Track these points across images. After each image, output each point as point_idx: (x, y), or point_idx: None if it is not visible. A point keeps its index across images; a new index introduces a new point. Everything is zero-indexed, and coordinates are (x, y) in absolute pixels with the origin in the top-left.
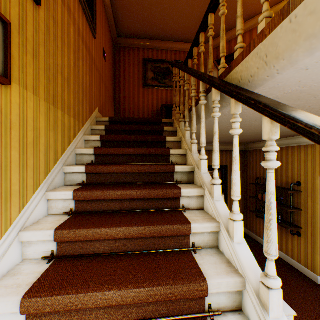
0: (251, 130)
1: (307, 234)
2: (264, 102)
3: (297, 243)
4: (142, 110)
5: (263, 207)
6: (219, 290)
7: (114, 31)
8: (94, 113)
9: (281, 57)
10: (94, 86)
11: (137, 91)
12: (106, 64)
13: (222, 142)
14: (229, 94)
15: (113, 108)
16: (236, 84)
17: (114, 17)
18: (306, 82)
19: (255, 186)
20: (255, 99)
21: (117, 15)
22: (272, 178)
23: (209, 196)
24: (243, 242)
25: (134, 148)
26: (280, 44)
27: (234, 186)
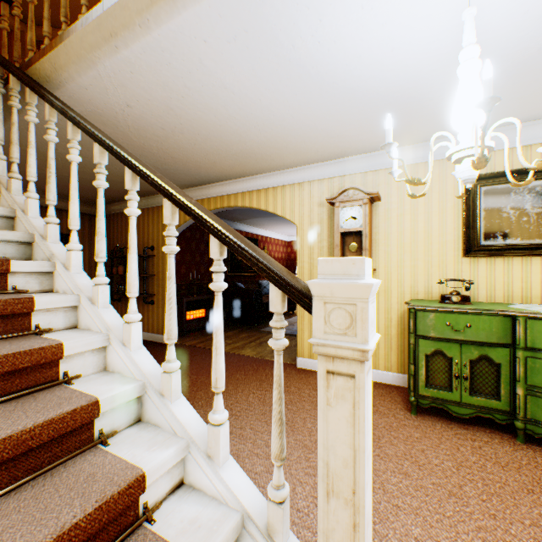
0: (90, 167)
1: (160, 299)
2: (46, 92)
3: (152, 313)
4: None
5: (121, 285)
6: (6, 238)
7: None
8: None
9: (65, 70)
10: None
11: None
12: None
13: (60, 192)
14: (26, 83)
15: None
16: (38, 80)
17: None
18: (97, 104)
19: (112, 260)
20: (40, 89)
21: None
22: (53, 148)
23: (6, 192)
24: (40, 218)
25: None
26: (62, 59)
27: (30, 168)
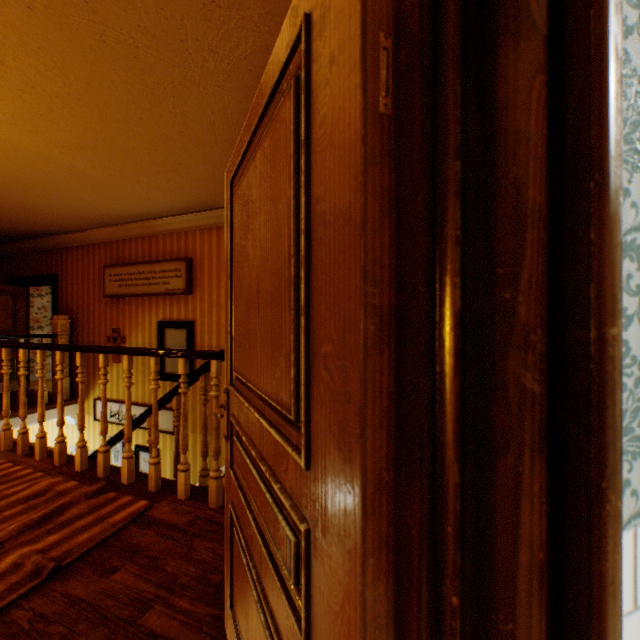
0: None
1: None
2: None
3: None
4: None
5: None
6: None
7: None
8: None
9: None
10: None
11: None
12: None
13: None
14: None
15: None
16: None
17: None
18: None
19: None
20: None
21: None
22: None
23: None
24: None
25: None
26: None
27: None
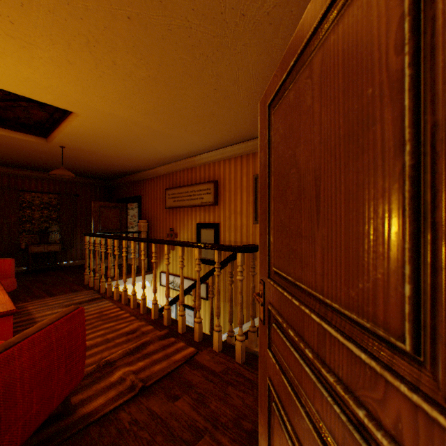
0: None
1: None
2: None
3: None
4: None
5: None
6: None
7: None
8: None
9: None
10: None
11: None
12: None
13: None
14: None
15: None
16: None
17: None
18: None
19: None
20: None
21: None
22: None
23: None
24: None
25: None
26: None
27: None
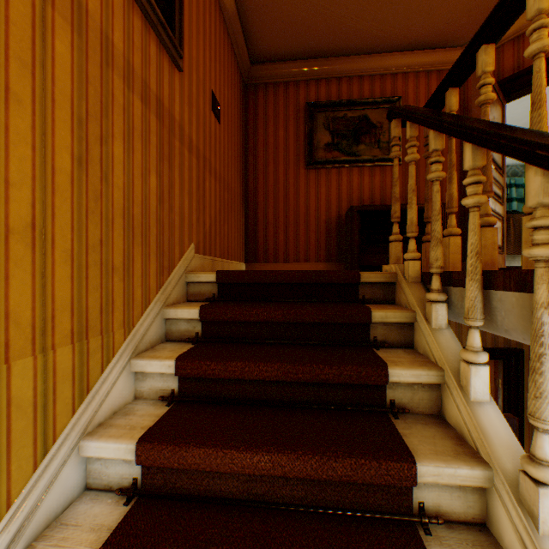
0: None
1: None
2: None
3: None
4: (303, 219)
5: None
6: None
7: (242, 52)
8: (178, 265)
9: None
10: (178, 196)
11: (292, 176)
12: (222, 128)
13: None
14: None
15: (242, 218)
16: None
17: (241, 18)
18: None
19: None
20: None
21: (247, 12)
22: None
23: None
24: None
25: (272, 448)
26: None
27: None
